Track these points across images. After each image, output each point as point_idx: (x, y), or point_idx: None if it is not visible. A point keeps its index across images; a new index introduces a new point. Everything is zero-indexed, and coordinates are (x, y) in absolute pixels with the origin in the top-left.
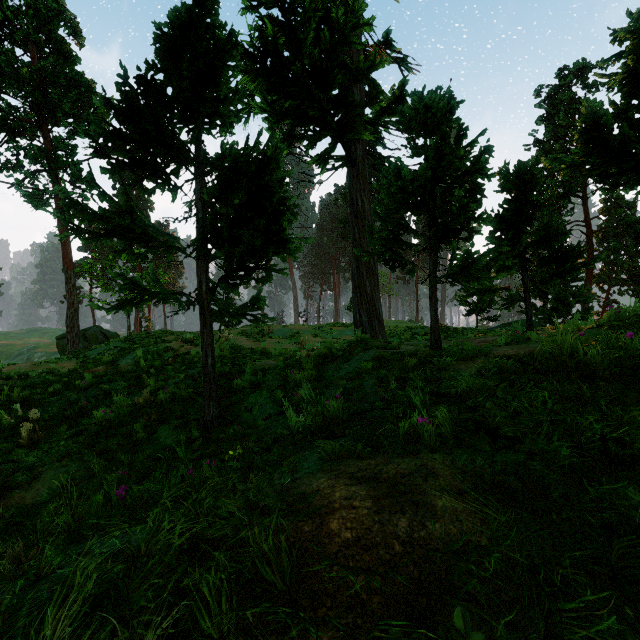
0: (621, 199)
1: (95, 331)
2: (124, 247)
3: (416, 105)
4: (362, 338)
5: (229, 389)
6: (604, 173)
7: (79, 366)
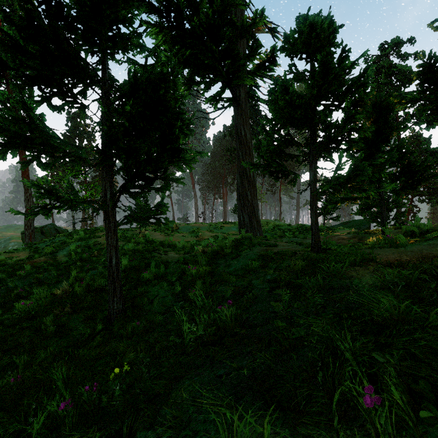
0: (420, 136)
1: (50, 228)
2: (32, 158)
3: (299, 31)
4: (246, 236)
5: (137, 280)
6: (435, 107)
7: (28, 256)
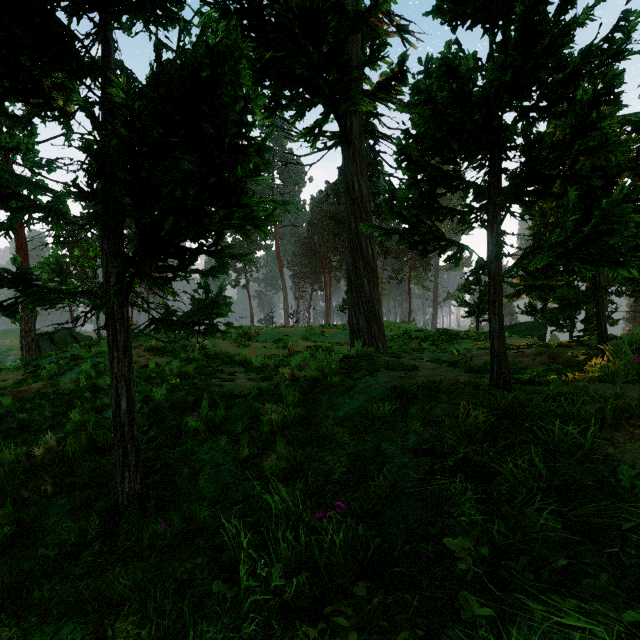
0: None
1: (64, 334)
2: None
3: None
4: (364, 351)
5: (177, 430)
6: None
7: (18, 380)
